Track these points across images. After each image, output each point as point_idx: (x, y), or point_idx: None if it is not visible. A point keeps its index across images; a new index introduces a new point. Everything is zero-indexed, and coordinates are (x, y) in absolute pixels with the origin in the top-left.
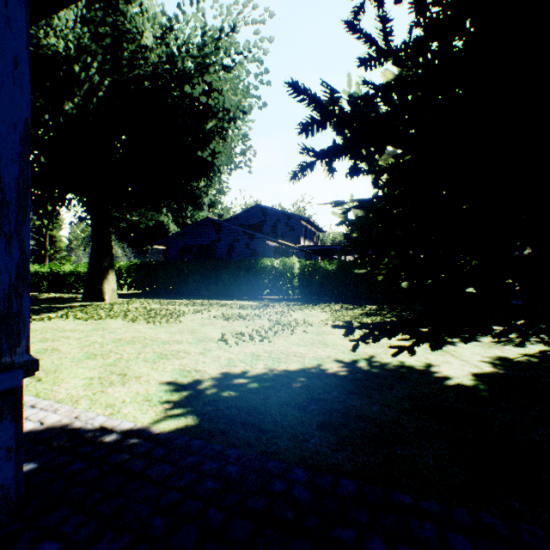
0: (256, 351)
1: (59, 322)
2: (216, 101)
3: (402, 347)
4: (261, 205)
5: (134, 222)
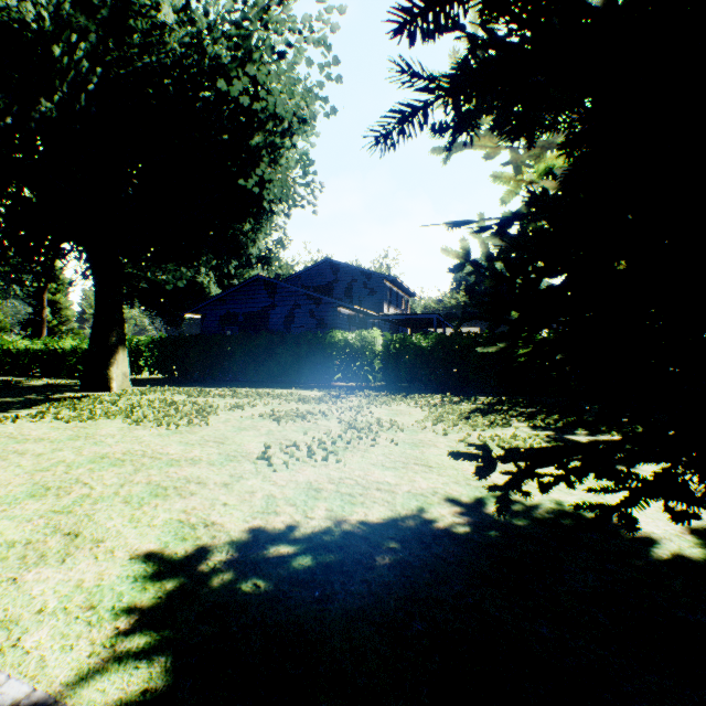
0: (315, 481)
1: (27, 425)
2: (264, 104)
3: (604, 509)
4: (331, 260)
5: (163, 283)
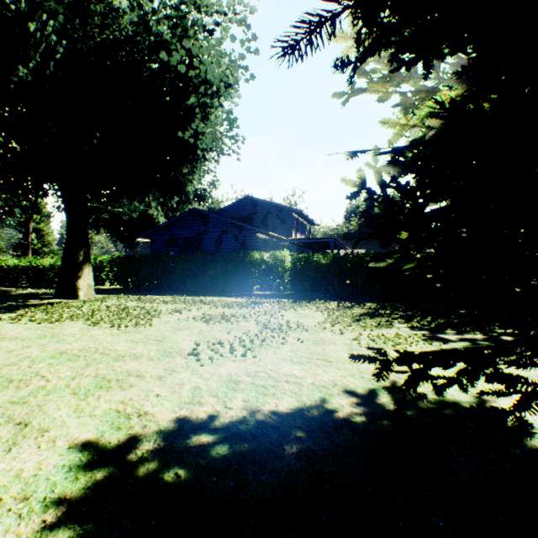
0: (235, 374)
1: (6, 326)
2: (197, 72)
3: (498, 412)
4: (251, 197)
5: (123, 215)
